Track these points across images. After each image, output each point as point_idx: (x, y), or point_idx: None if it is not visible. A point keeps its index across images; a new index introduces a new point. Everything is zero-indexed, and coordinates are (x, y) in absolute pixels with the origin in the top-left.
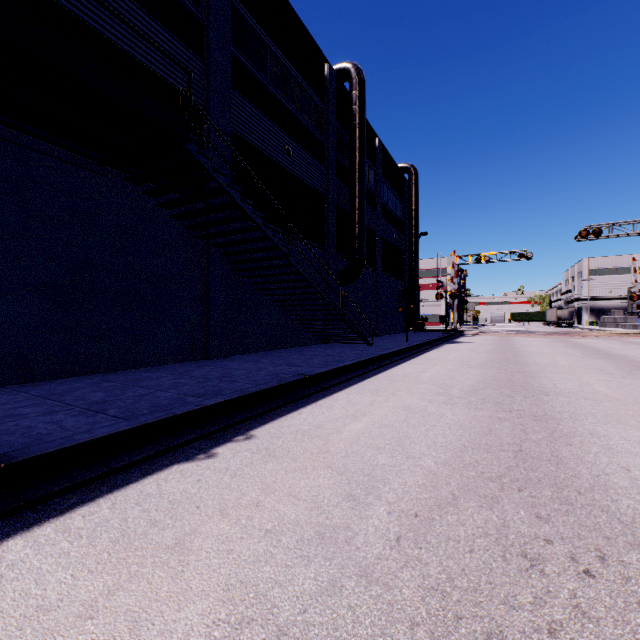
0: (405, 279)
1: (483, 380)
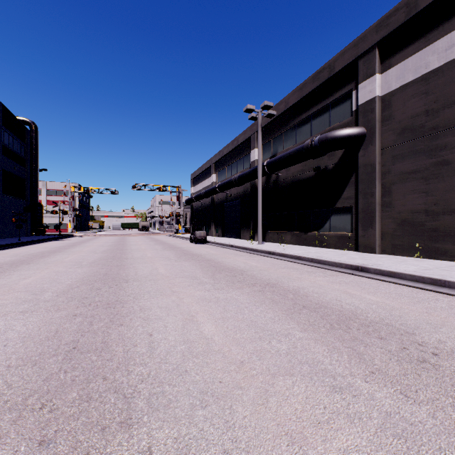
0: (27, 199)
1: (42, 251)
